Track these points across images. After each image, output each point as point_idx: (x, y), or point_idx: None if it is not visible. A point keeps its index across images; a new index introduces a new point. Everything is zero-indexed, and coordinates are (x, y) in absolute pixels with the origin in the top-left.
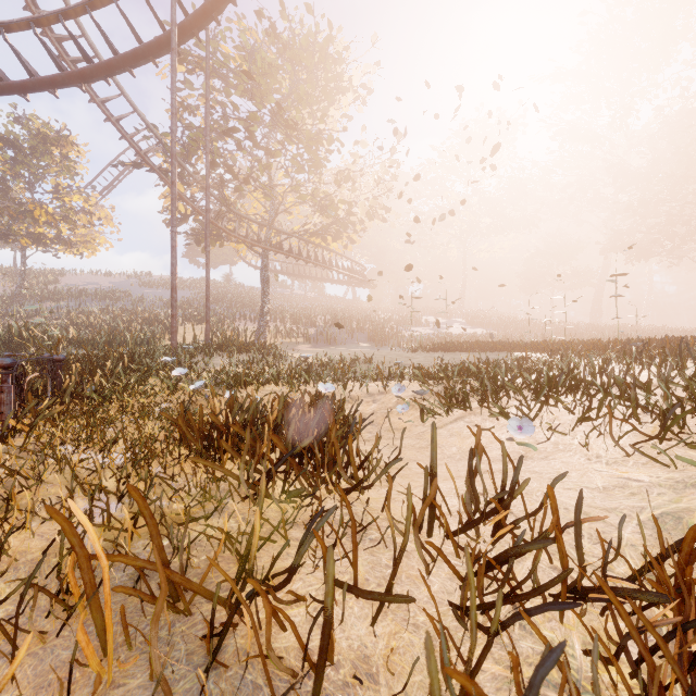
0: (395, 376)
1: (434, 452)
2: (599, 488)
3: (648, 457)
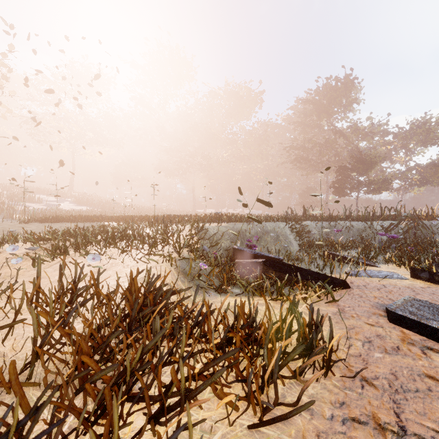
0: (9, 240)
1: (39, 269)
2: (124, 276)
3: (143, 261)
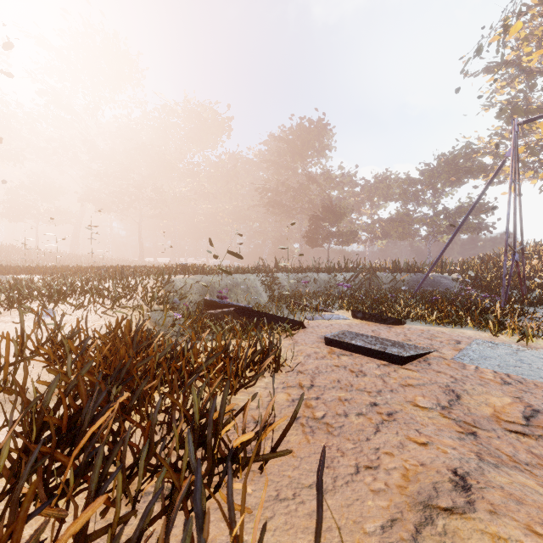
0: None
1: (22, 319)
2: (90, 331)
3: (108, 315)
